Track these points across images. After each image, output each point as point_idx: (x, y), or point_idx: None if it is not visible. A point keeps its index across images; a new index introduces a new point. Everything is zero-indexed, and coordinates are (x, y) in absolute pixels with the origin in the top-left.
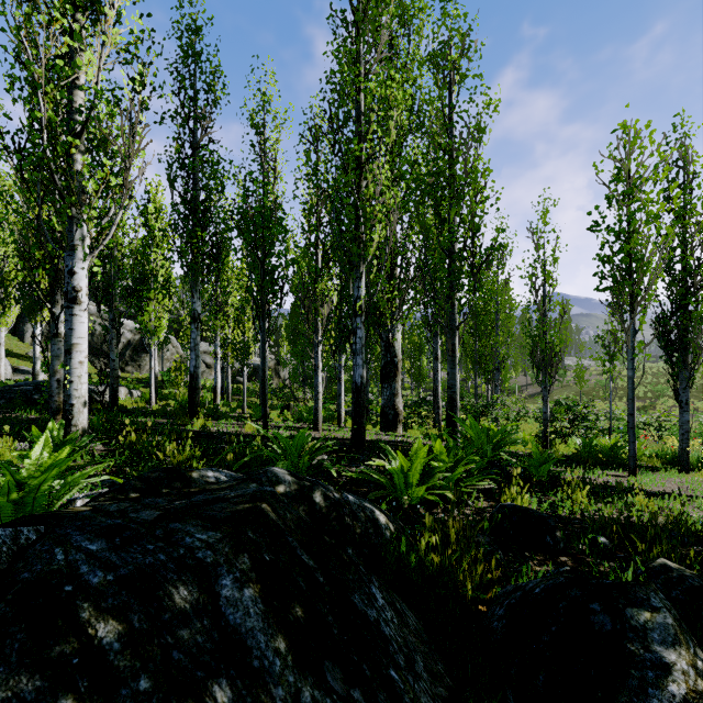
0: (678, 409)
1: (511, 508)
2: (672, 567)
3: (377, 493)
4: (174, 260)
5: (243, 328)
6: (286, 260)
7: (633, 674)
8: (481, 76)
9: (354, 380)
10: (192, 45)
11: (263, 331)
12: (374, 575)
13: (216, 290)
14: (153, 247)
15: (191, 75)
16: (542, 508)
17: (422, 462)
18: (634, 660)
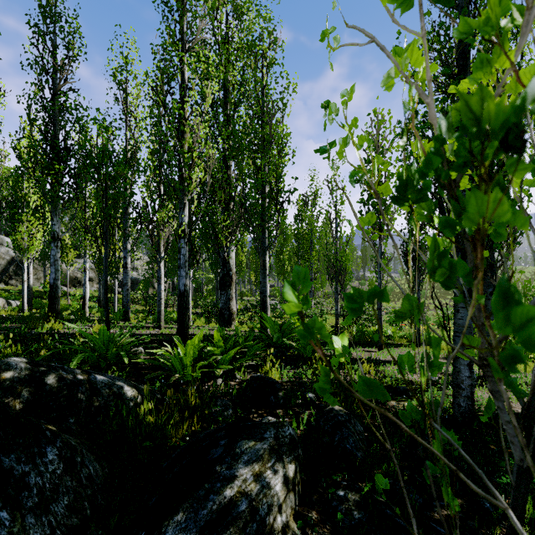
0: (432, 305)
1: (255, 377)
2: (335, 409)
3: (154, 374)
4: (32, 188)
5: (114, 248)
6: (125, 192)
7: (205, 487)
8: (283, 65)
9: (178, 288)
10: (51, 6)
11: (105, 249)
12: (83, 437)
13: (85, 215)
14: (25, 176)
15: (51, 31)
16: (293, 376)
17: (196, 348)
18: (212, 477)
